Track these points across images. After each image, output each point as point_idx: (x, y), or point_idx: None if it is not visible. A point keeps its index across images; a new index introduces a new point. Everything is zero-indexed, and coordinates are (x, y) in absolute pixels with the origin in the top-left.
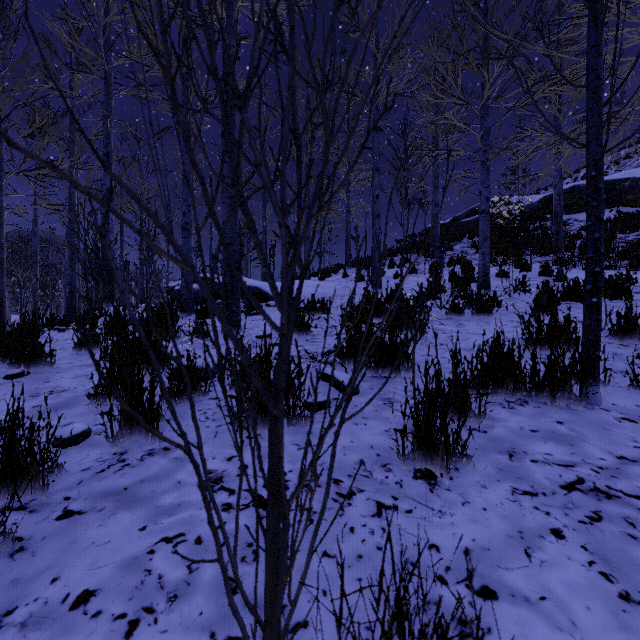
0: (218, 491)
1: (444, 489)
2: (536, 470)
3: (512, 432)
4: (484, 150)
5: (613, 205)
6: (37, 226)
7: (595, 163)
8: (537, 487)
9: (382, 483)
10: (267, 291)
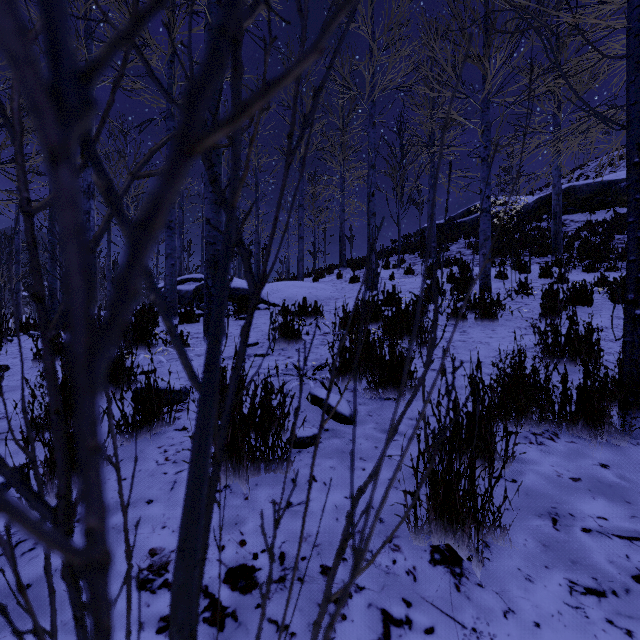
0: (158, 590)
1: (475, 584)
2: (593, 547)
3: (548, 481)
4: (485, 146)
5: (609, 206)
6: (19, 224)
7: (639, 147)
8: (602, 579)
9: (388, 573)
10: None
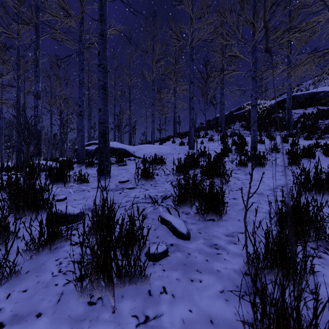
0: None
1: None
2: None
3: None
4: (254, 71)
5: (314, 105)
6: (2, 114)
7: None
8: None
9: None
10: (129, 151)
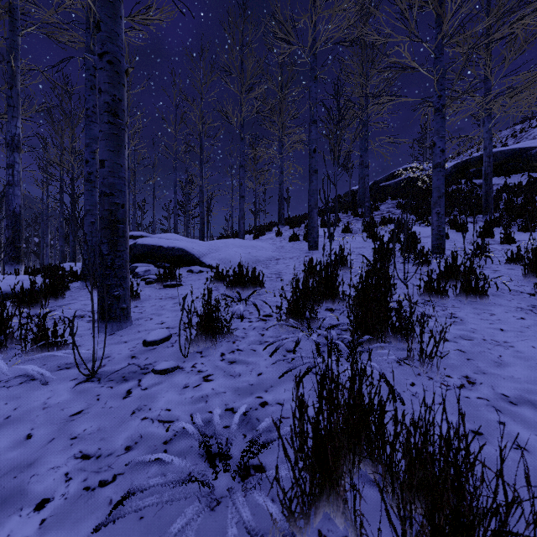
0: None
1: None
2: None
3: None
4: (439, 95)
5: (520, 171)
6: None
7: None
8: None
9: None
10: (193, 253)
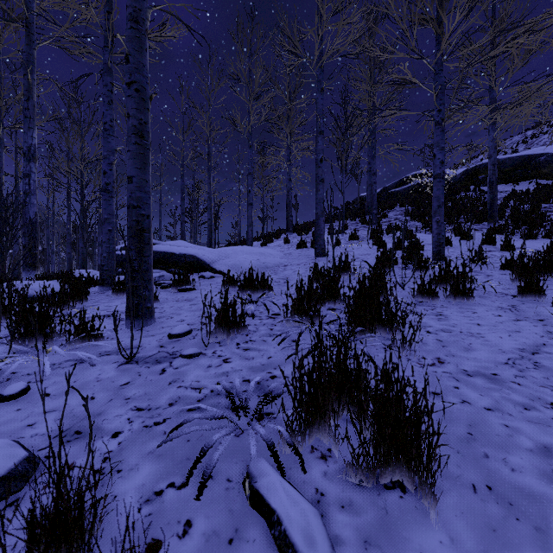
0: None
1: None
2: None
3: None
4: (439, 109)
5: (529, 178)
6: None
7: None
8: None
9: None
10: (204, 259)
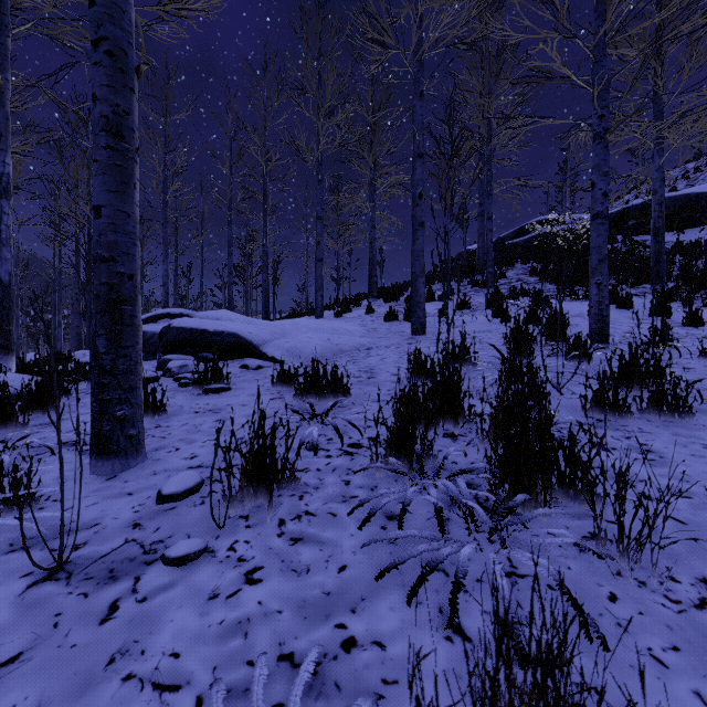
0: None
1: None
2: None
3: None
4: (600, 115)
5: (697, 224)
6: None
7: None
8: None
9: None
10: (251, 339)
